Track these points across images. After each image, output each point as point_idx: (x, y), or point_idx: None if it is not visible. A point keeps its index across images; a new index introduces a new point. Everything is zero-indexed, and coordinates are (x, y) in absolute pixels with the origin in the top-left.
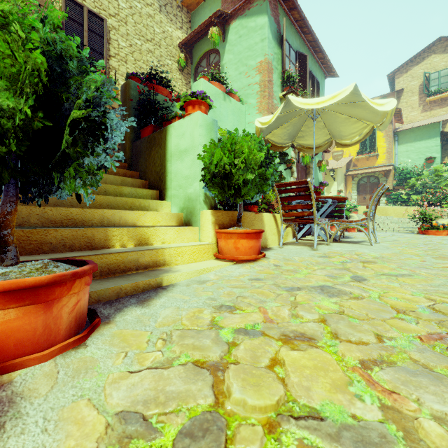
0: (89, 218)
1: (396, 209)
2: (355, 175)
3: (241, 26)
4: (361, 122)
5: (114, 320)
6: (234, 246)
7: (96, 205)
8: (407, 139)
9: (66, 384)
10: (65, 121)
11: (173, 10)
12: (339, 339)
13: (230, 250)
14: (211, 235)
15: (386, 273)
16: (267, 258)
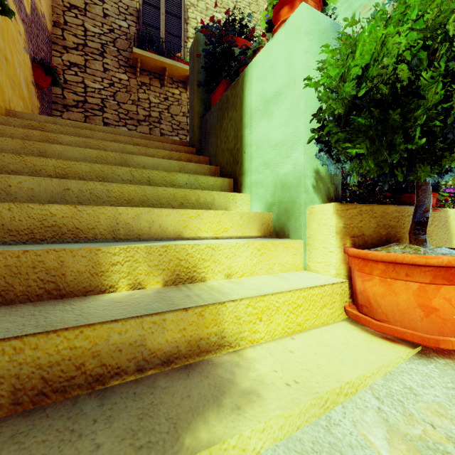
0: (89, 224)
1: None
2: None
3: None
4: None
5: None
6: (417, 300)
7: (123, 201)
8: None
9: None
10: None
11: None
12: None
13: (402, 310)
14: (333, 260)
15: None
16: None
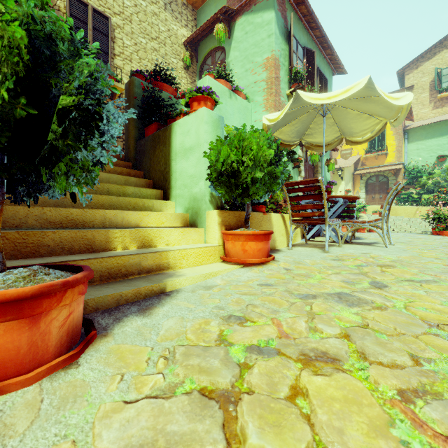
0: (90, 219)
1: (407, 209)
2: (364, 174)
3: (247, 23)
4: (373, 118)
5: (112, 333)
6: (241, 248)
7: (98, 205)
8: (417, 137)
9: (48, 418)
10: (53, 109)
11: (179, 8)
12: (368, 360)
13: (238, 252)
14: (217, 236)
15: (408, 279)
16: (276, 261)
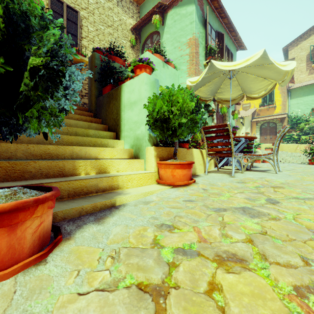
0: (62, 153)
1: (290, 146)
2: (259, 121)
3: (175, 14)
4: (267, 80)
5: (74, 237)
6: (171, 174)
7: (69, 143)
8: (297, 95)
9: (18, 307)
10: (27, 68)
11: (127, 4)
12: (268, 261)
13: (168, 177)
14: (153, 165)
15: (295, 197)
16: (196, 183)
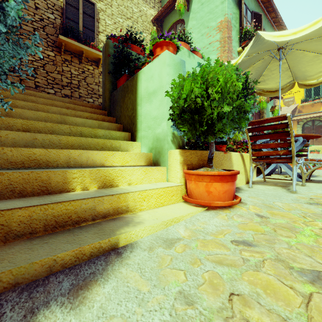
0: (54, 159)
1: None
2: (300, 119)
3: None
4: None
5: None
6: (205, 189)
7: (68, 146)
8: None
9: None
10: None
11: None
12: None
13: (201, 193)
14: (179, 176)
15: None
16: (243, 204)
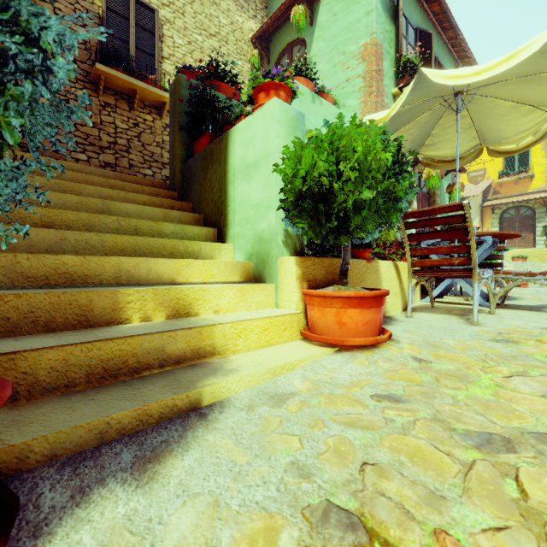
0: (96, 272)
1: None
2: (497, 206)
3: (336, 0)
4: (540, 112)
5: None
6: (336, 319)
7: (116, 250)
8: None
9: None
10: None
11: None
12: None
13: (329, 326)
14: (295, 298)
15: None
16: (394, 341)
